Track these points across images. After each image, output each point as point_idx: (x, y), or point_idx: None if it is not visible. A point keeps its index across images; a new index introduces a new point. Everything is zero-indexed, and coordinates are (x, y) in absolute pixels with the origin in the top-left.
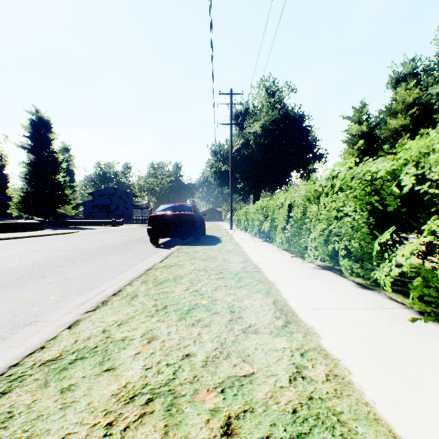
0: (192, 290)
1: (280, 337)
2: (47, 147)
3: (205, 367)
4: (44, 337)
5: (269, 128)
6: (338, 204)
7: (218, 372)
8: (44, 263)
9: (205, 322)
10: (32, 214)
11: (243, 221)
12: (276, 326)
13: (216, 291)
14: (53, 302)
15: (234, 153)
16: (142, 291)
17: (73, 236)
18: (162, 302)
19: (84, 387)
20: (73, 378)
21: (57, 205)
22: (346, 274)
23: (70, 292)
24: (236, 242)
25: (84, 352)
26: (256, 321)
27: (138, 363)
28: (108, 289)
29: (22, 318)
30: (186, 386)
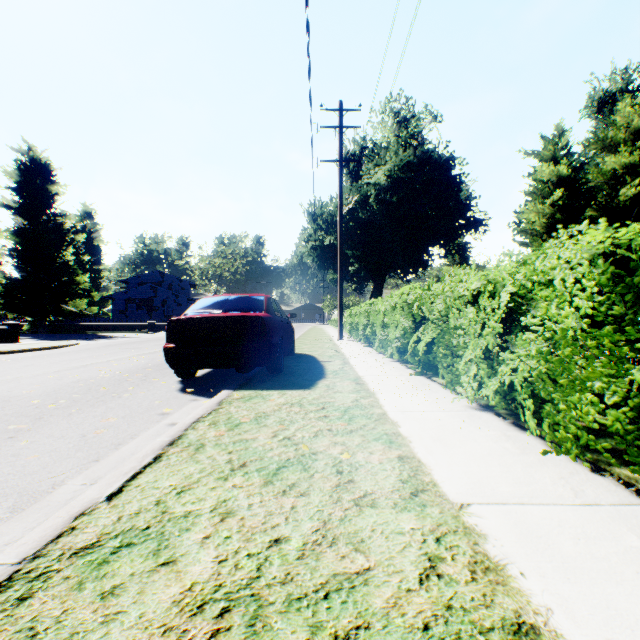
0: None
1: None
2: (46, 206)
3: None
4: None
5: (400, 177)
6: None
7: None
8: None
9: None
10: (20, 313)
11: (363, 326)
12: None
13: None
14: None
15: (344, 218)
16: None
17: (49, 356)
18: None
19: None
20: None
21: (62, 299)
22: None
23: None
24: (357, 376)
25: None
26: None
27: None
28: None
29: None
30: None
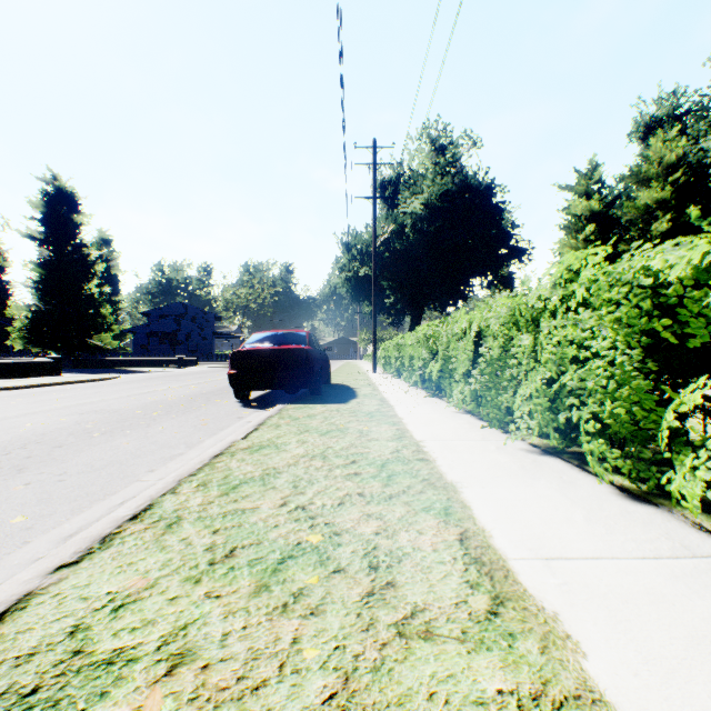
0: (294, 506)
1: (486, 654)
2: (71, 236)
3: None
4: None
5: (438, 206)
6: (579, 332)
7: None
8: (34, 438)
9: (312, 598)
10: (46, 347)
11: (395, 359)
12: (472, 615)
13: (342, 507)
14: (12, 530)
15: (380, 248)
16: (192, 509)
17: (106, 386)
18: (228, 540)
19: None
20: None
21: (88, 332)
22: (598, 471)
23: (57, 506)
24: (382, 397)
25: None
26: (428, 596)
27: None
28: (125, 504)
29: None
30: None
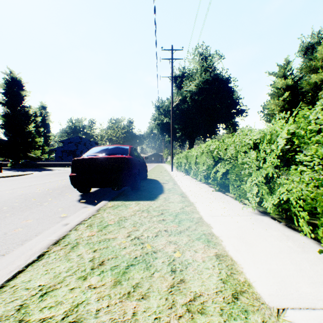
0: None
1: None
2: (19, 102)
3: None
4: None
5: (203, 87)
6: None
7: None
8: None
9: None
10: (6, 157)
11: (184, 164)
12: None
13: None
14: None
15: (174, 108)
16: None
17: (13, 180)
18: None
19: None
20: None
21: (28, 150)
22: None
23: None
24: (182, 192)
25: None
26: None
27: None
28: None
29: None
30: None
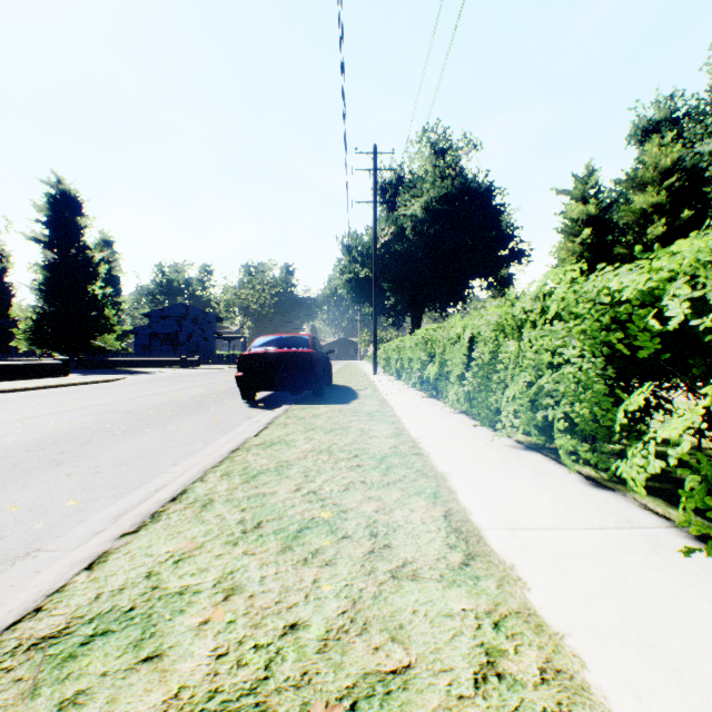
0: (306, 491)
1: (456, 588)
2: (75, 239)
3: (323, 652)
4: (44, 588)
5: (437, 209)
6: (553, 341)
7: (346, 663)
8: (62, 436)
9: (326, 555)
10: (51, 348)
11: (395, 361)
12: (449, 565)
13: (347, 492)
14: (69, 511)
15: (380, 250)
16: (221, 493)
17: (115, 387)
18: (255, 516)
19: (101, 699)
20: (85, 677)
21: (92, 334)
22: (567, 462)
23: (101, 492)
24: (382, 398)
25: (109, 619)
26: (416, 554)
27: (205, 643)
28: (163, 489)
29: (13, 544)
30: (288, 695)
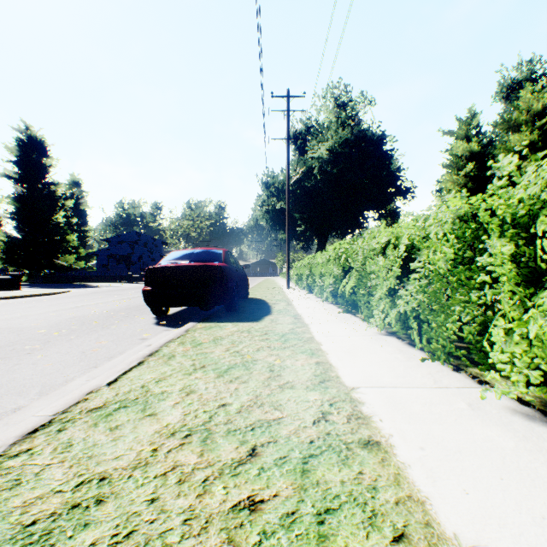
0: None
1: None
2: (41, 176)
3: None
4: None
5: (340, 152)
6: None
7: None
8: None
9: None
10: (19, 266)
11: (306, 276)
12: None
13: None
14: None
15: (293, 186)
16: None
17: (47, 300)
18: None
19: None
20: None
21: (55, 254)
22: None
23: None
24: (296, 313)
25: None
26: None
27: None
28: None
29: None
30: None
